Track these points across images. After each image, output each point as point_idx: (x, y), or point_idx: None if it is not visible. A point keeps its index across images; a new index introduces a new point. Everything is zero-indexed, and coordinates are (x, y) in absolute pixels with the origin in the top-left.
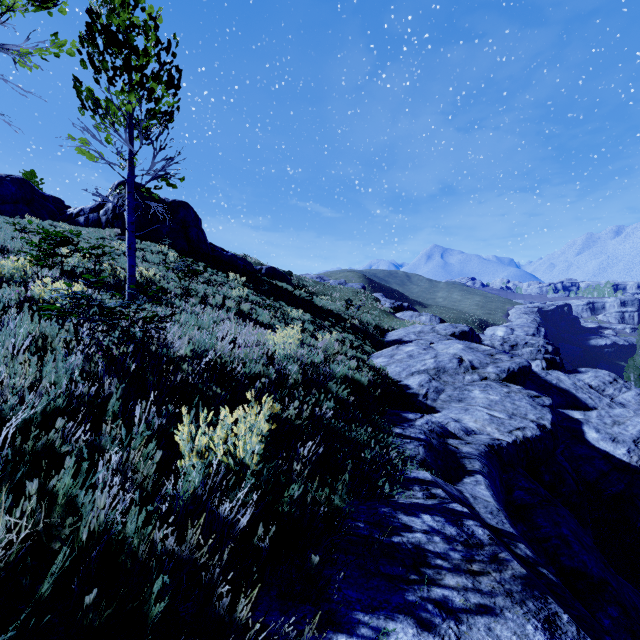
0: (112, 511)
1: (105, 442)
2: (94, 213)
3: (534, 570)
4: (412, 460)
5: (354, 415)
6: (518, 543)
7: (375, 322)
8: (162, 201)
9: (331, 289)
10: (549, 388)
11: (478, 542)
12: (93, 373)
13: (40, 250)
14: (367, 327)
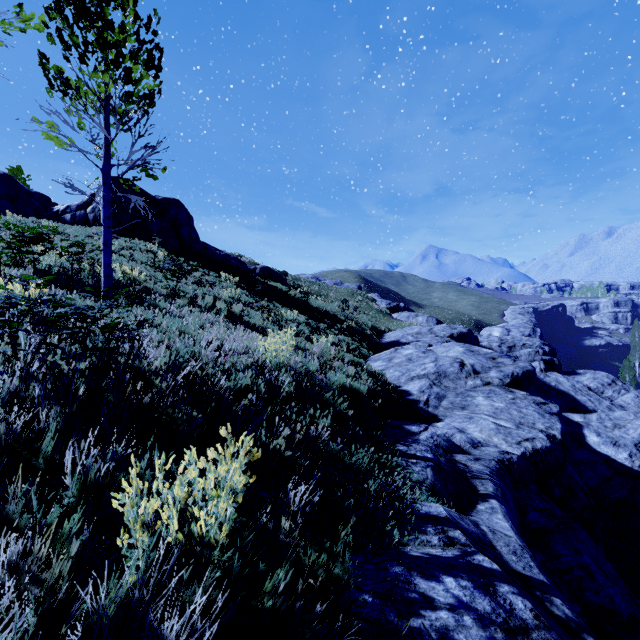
0: (9, 623)
1: (11, 511)
2: (81, 210)
3: (579, 639)
4: (420, 486)
5: (353, 432)
6: (553, 597)
7: (372, 323)
8: (152, 198)
9: (327, 289)
10: (548, 390)
11: (521, 624)
12: (30, 398)
13: (9, 247)
14: (363, 328)
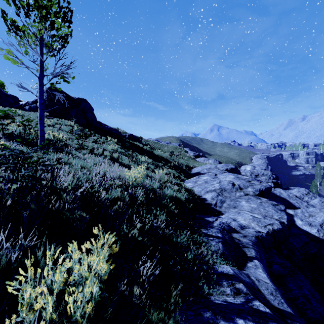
0: None
1: None
2: (34, 104)
3: None
4: (216, 254)
5: (178, 222)
6: (298, 323)
7: (186, 163)
8: (72, 98)
9: (162, 146)
10: (275, 197)
11: None
12: None
13: None
14: (181, 166)
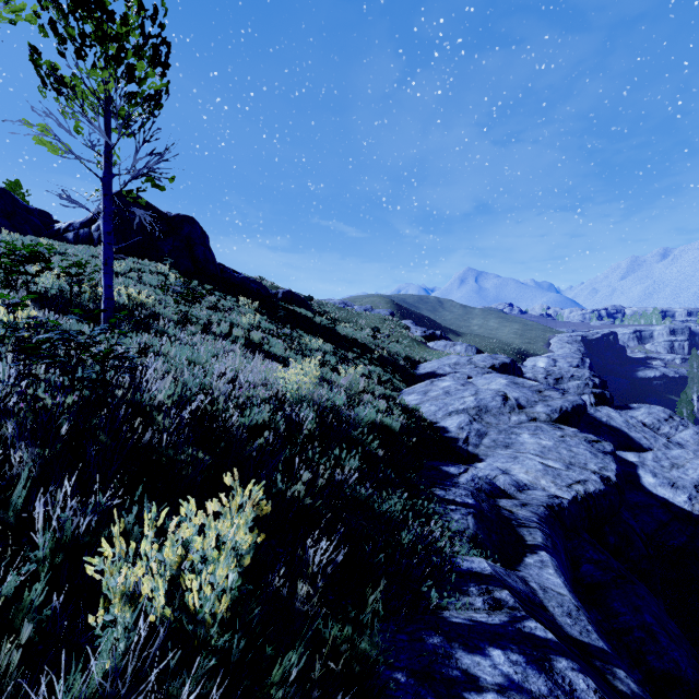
0: None
1: None
2: (85, 228)
3: None
4: (460, 537)
5: (385, 475)
6: (615, 668)
7: (405, 353)
8: (164, 215)
9: (356, 316)
10: (599, 426)
11: None
12: (4, 438)
13: None
14: (396, 358)
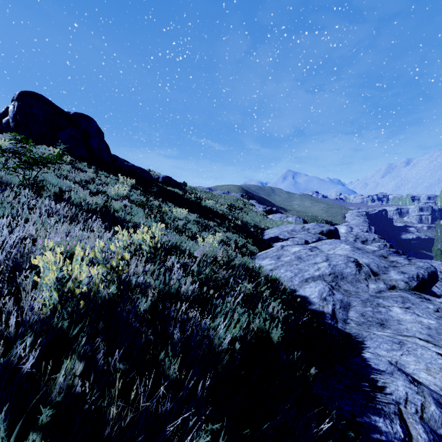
0: None
1: None
2: None
3: None
4: None
5: None
6: None
7: (253, 222)
8: (64, 113)
9: (217, 197)
10: None
11: None
12: None
13: None
14: (247, 226)
